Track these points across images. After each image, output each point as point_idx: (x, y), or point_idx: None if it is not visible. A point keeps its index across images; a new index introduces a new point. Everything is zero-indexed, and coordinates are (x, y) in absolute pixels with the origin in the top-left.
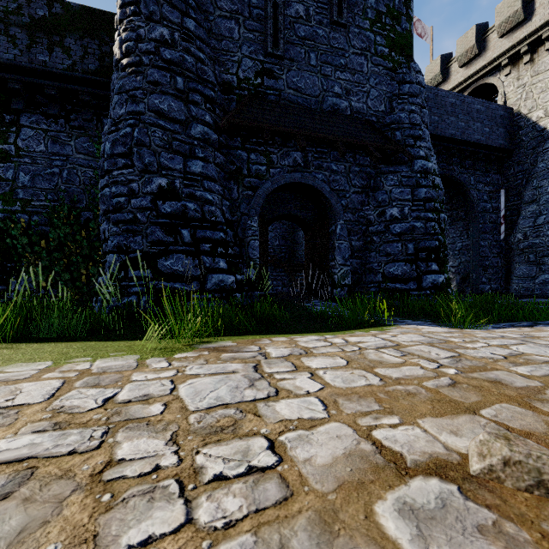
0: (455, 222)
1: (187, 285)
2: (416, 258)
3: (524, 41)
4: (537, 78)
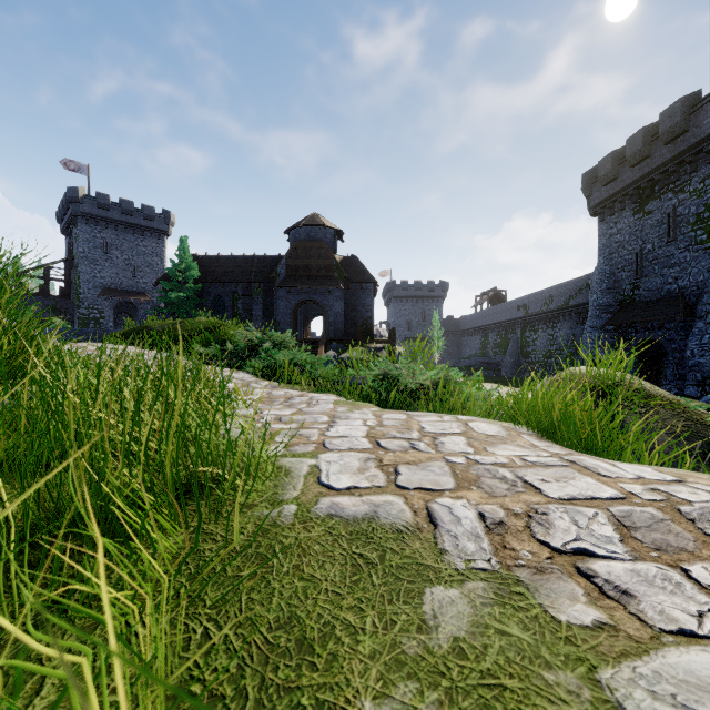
0: None
1: None
2: (705, 384)
3: None
4: None
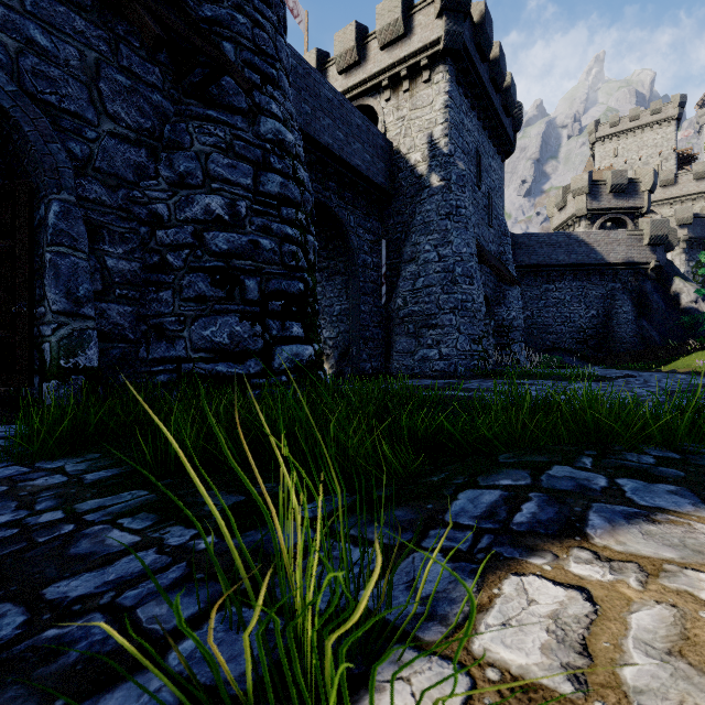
0: (333, 277)
1: None
2: (264, 312)
3: (404, 63)
4: (415, 113)
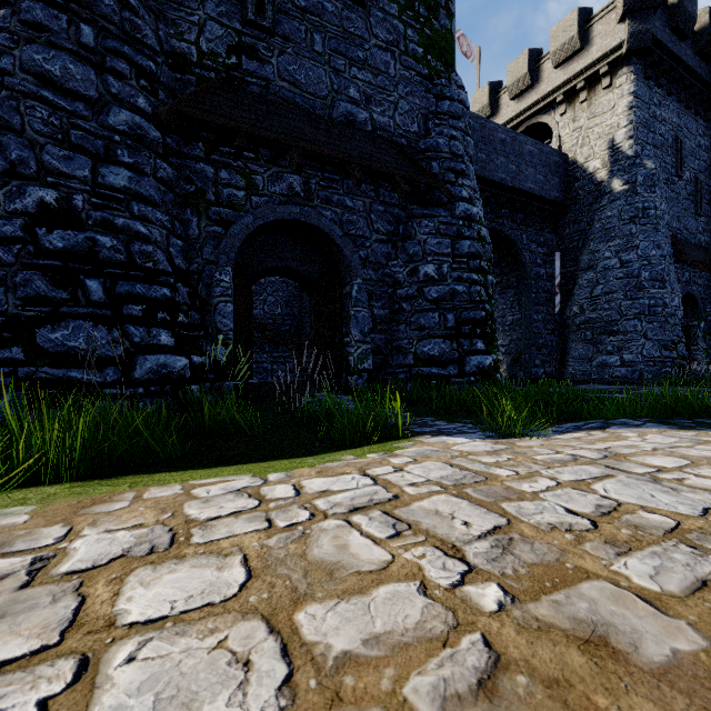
0: (505, 290)
1: (95, 372)
2: (458, 333)
3: (580, 75)
4: (594, 121)
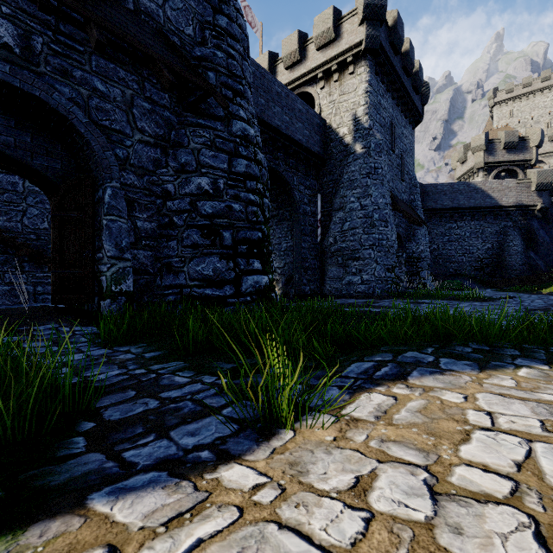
0: (281, 222)
1: None
2: (235, 253)
3: (334, 60)
4: (343, 98)
